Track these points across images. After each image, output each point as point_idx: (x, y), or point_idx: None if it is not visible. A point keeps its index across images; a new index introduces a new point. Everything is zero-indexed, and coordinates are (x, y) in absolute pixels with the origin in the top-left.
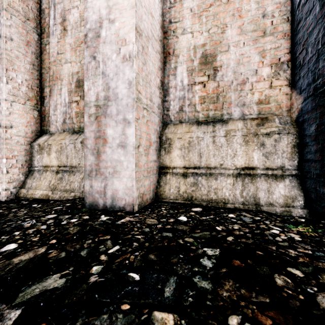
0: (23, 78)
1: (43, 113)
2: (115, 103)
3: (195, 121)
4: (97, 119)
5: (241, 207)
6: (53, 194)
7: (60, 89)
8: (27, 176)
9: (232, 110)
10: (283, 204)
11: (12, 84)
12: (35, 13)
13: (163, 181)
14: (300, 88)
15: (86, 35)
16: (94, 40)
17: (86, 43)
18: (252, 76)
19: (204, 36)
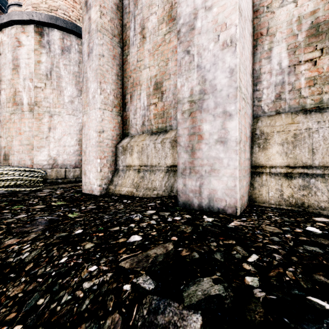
0: (110, 88)
1: (125, 118)
2: (213, 96)
3: (300, 110)
4: (191, 115)
5: None
6: (137, 191)
7: (139, 94)
8: (113, 174)
9: None
10: None
11: (104, 94)
12: (119, 29)
13: (258, 182)
14: None
15: (178, 31)
16: (188, 34)
17: (179, 40)
18: None
19: (315, 0)
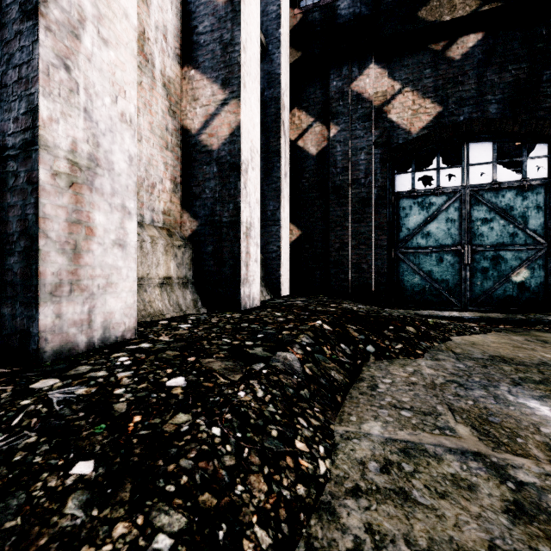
0: None
1: None
2: (110, 176)
3: None
4: (73, 187)
5: (176, 315)
6: None
7: None
8: None
9: (144, 212)
10: (194, 306)
11: None
12: None
13: None
14: (196, 214)
15: None
16: (67, 34)
17: (45, 19)
18: (159, 183)
19: None
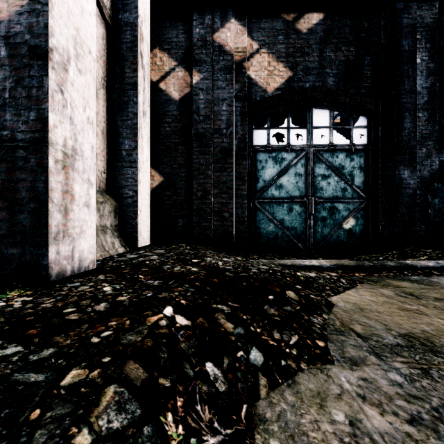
0: None
1: None
2: None
3: None
4: None
5: None
6: None
7: None
8: None
9: None
10: None
11: None
12: None
13: None
14: None
15: None
16: None
17: None
18: None
19: None
